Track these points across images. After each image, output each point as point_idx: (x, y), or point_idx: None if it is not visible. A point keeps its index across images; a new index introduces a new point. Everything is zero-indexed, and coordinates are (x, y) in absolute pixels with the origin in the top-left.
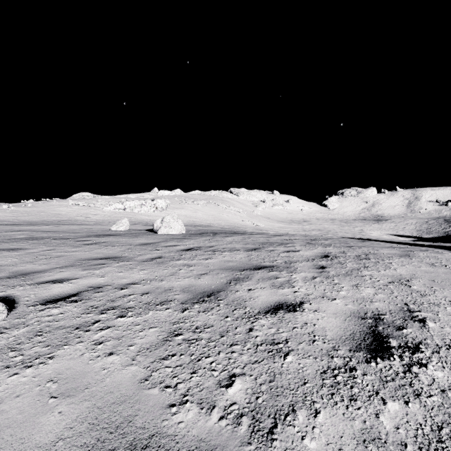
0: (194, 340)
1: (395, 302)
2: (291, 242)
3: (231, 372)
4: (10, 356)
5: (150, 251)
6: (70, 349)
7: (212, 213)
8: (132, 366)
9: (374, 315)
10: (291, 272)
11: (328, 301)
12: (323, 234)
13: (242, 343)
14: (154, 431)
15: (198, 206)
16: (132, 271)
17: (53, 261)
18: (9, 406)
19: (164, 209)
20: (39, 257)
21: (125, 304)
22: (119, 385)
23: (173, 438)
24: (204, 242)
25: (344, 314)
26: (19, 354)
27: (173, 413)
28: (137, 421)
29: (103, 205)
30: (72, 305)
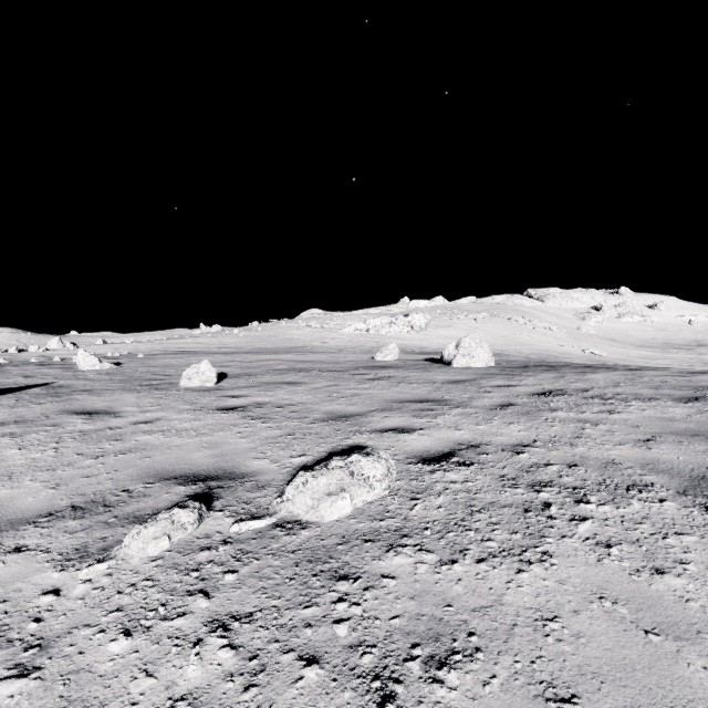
0: None
1: None
2: None
3: None
4: (473, 537)
5: (478, 393)
6: (564, 546)
7: (501, 332)
8: None
9: None
10: None
11: None
12: None
13: None
14: None
15: (475, 321)
16: (496, 424)
17: (357, 401)
18: (583, 628)
19: (423, 329)
20: (333, 395)
21: (557, 479)
22: None
23: None
24: (557, 381)
25: None
26: (485, 538)
27: None
28: None
29: (339, 325)
30: (468, 470)
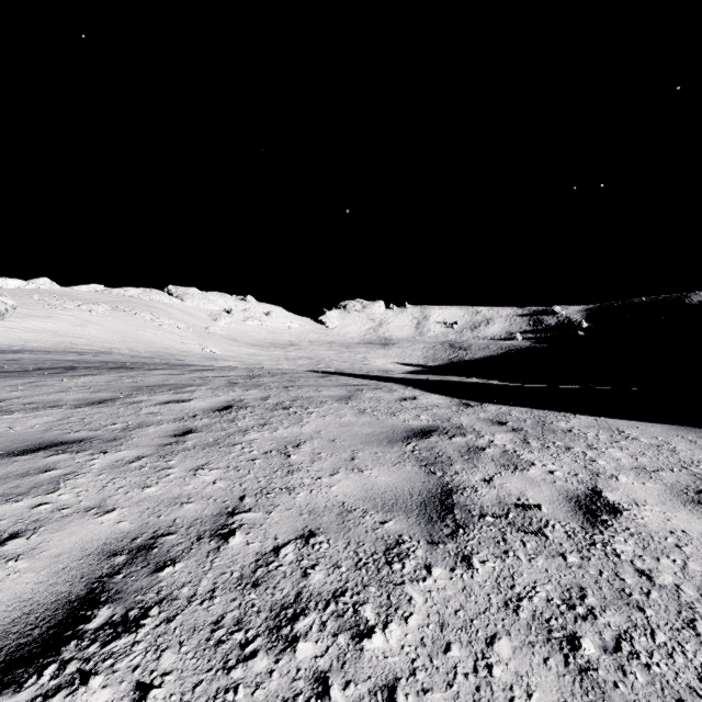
0: None
1: (228, 497)
2: (202, 383)
3: None
4: None
5: None
6: None
7: (121, 328)
8: None
9: (150, 539)
10: (103, 451)
11: (88, 520)
12: (313, 364)
13: None
14: None
15: (90, 314)
16: None
17: None
18: None
19: None
20: None
21: None
22: None
23: None
24: None
25: (82, 552)
26: None
27: None
28: None
29: None
30: None
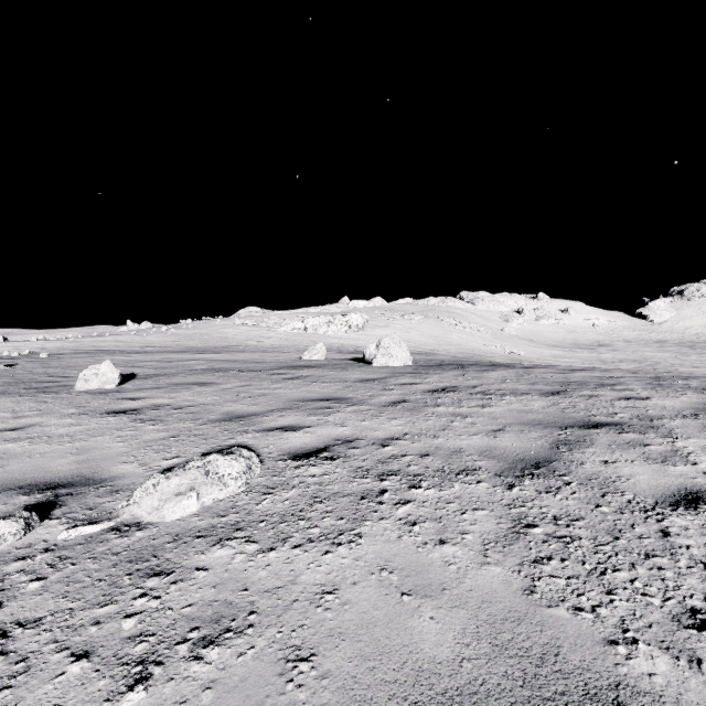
0: (567, 538)
1: None
2: (617, 383)
3: (685, 604)
4: (302, 526)
5: (381, 391)
6: (377, 528)
7: (434, 333)
8: (490, 565)
9: None
10: (667, 436)
11: None
12: (643, 368)
13: (667, 555)
14: (613, 680)
15: (410, 322)
16: (380, 420)
17: (262, 401)
18: (354, 596)
19: (360, 328)
20: (240, 395)
21: (405, 468)
22: (492, 592)
23: (659, 699)
24: (456, 378)
25: None
26: (312, 525)
27: (624, 655)
28: (569, 657)
29: (277, 324)
30: (332, 464)
